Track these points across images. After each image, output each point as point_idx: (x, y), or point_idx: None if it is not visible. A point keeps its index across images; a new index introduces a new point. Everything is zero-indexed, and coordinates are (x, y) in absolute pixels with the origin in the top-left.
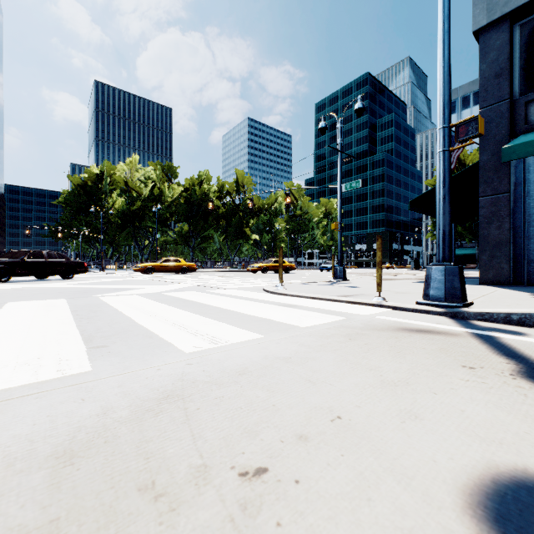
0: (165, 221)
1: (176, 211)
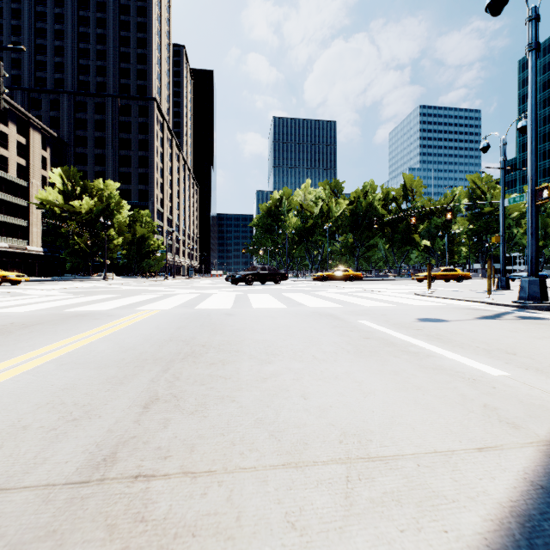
0: (332, 234)
1: (342, 224)
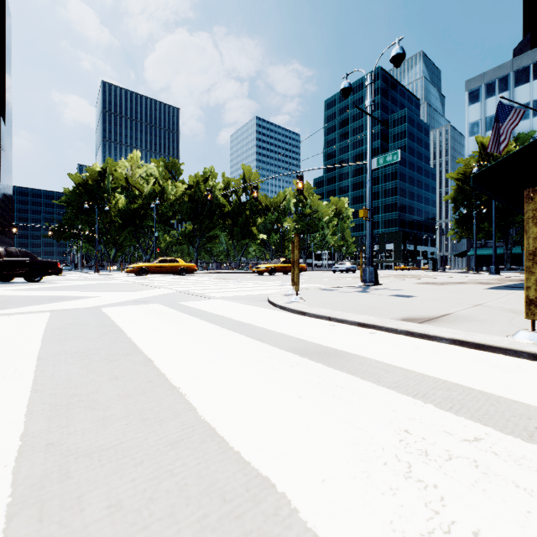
0: (168, 220)
1: (179, 210)
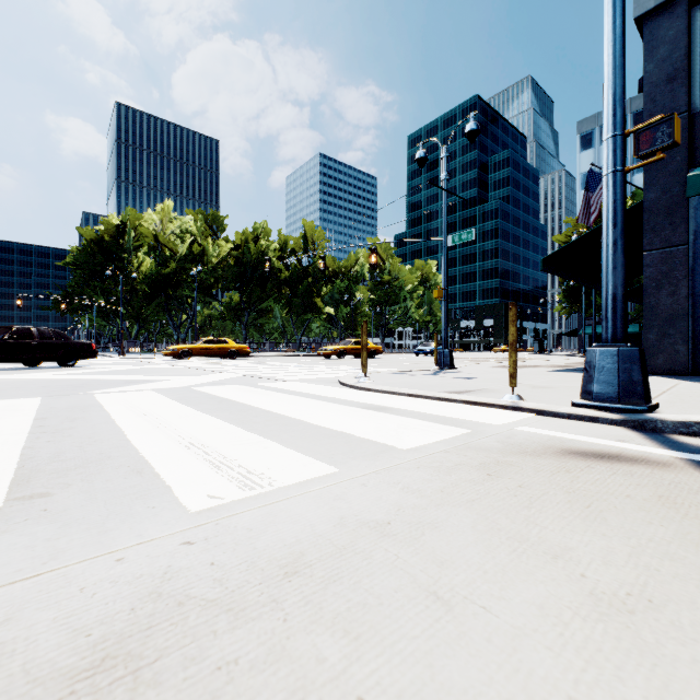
0: (209, 289)
1: (223, 275)
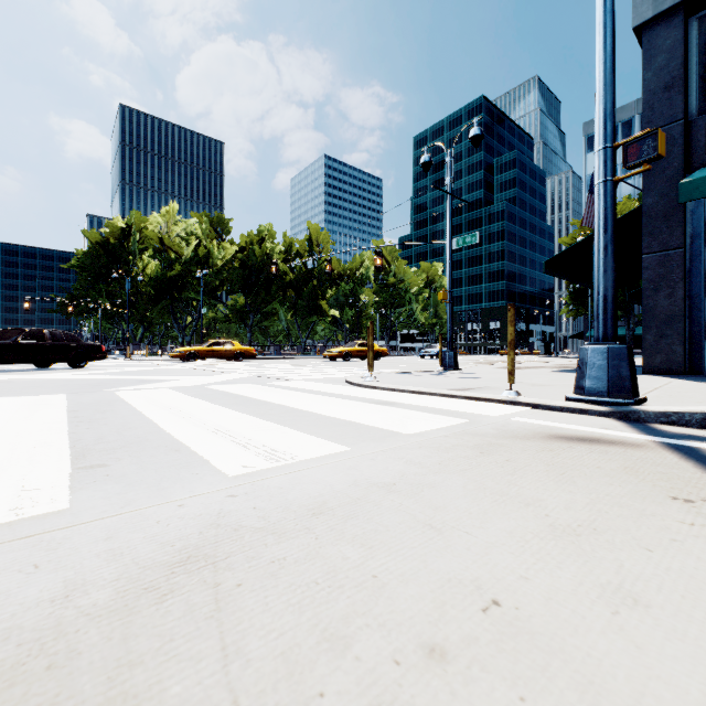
0: (214, 291)
1: (228, 278)
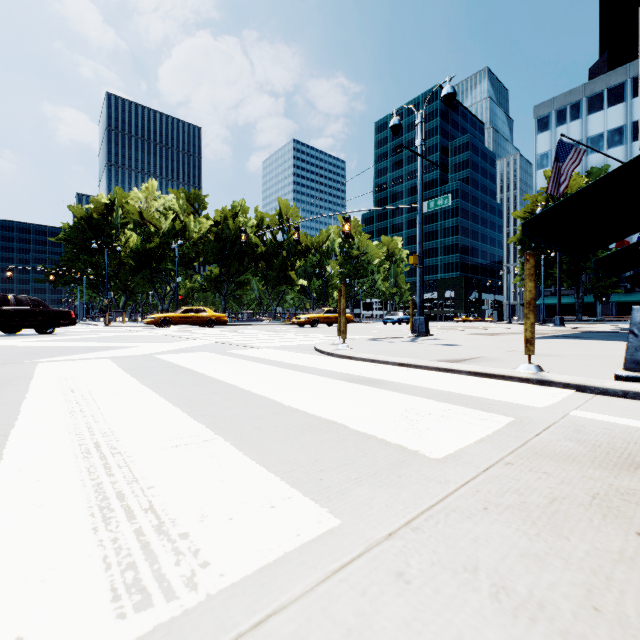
0: (190, 262)
1: (204, 250)
